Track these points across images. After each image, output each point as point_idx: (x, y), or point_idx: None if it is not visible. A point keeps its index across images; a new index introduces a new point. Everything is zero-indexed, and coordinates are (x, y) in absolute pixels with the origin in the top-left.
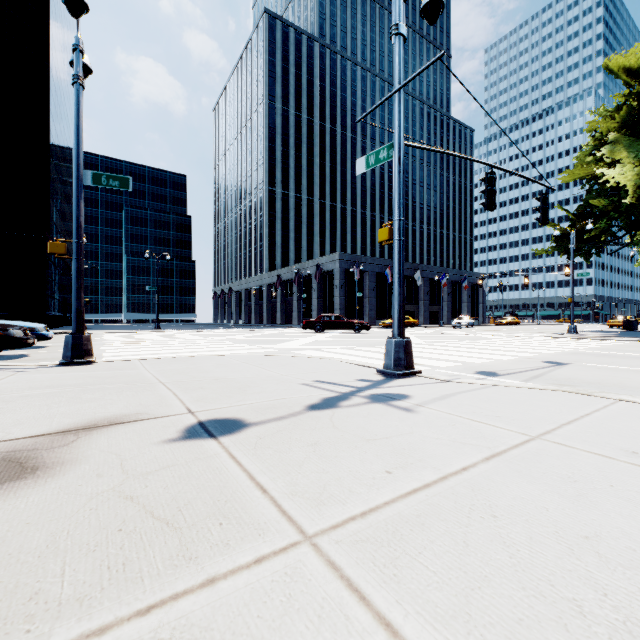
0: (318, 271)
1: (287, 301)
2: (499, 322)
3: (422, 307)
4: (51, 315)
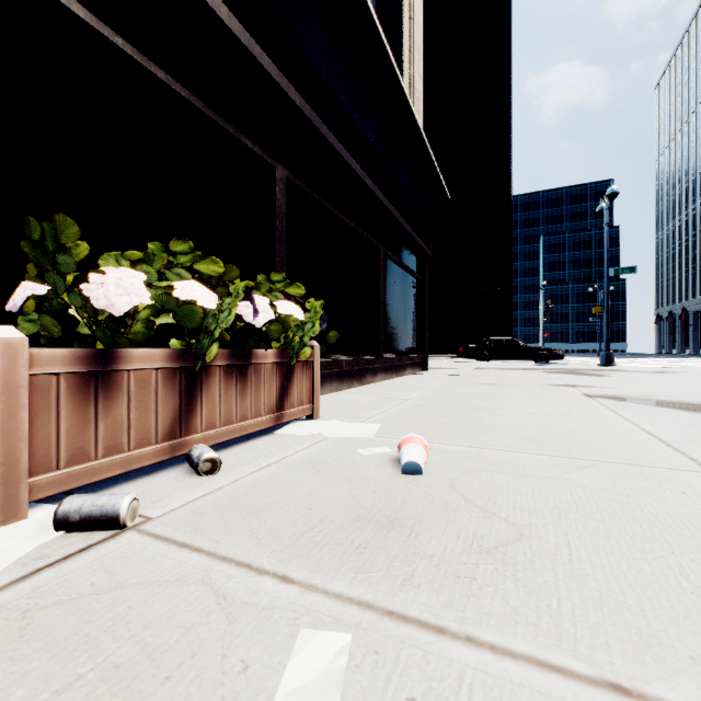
0: None
1: None
2: None
3: None
4: None
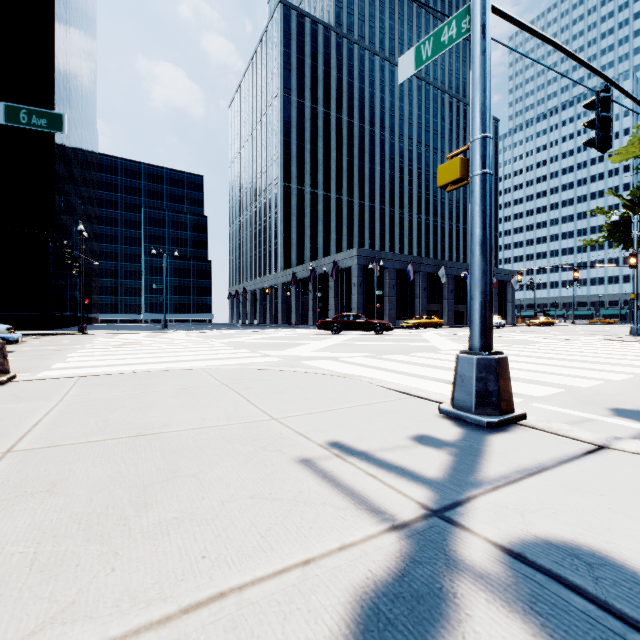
0: (335, 268)
1: (302, 300)
2: (531, 322)
3: (446, 306)
4: (57, 315)
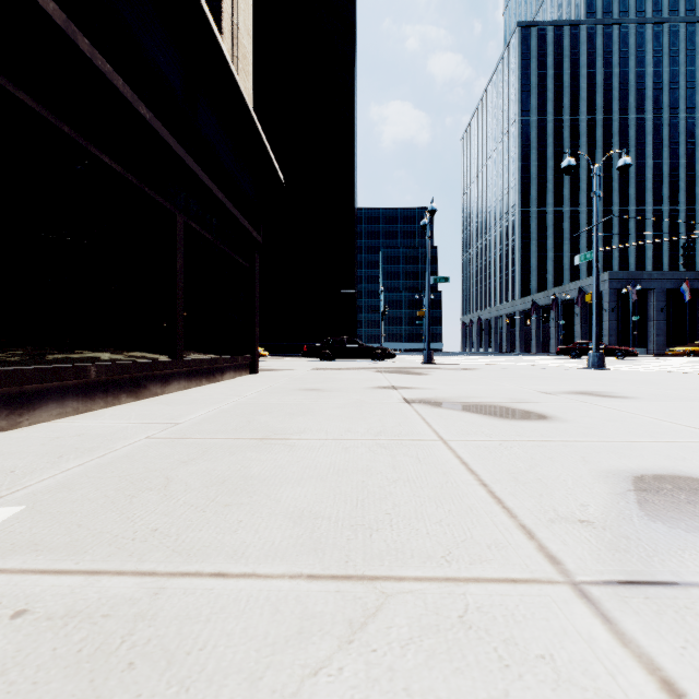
0: (580, 295)
1: (543, 328)
2: None
3: None
4: None
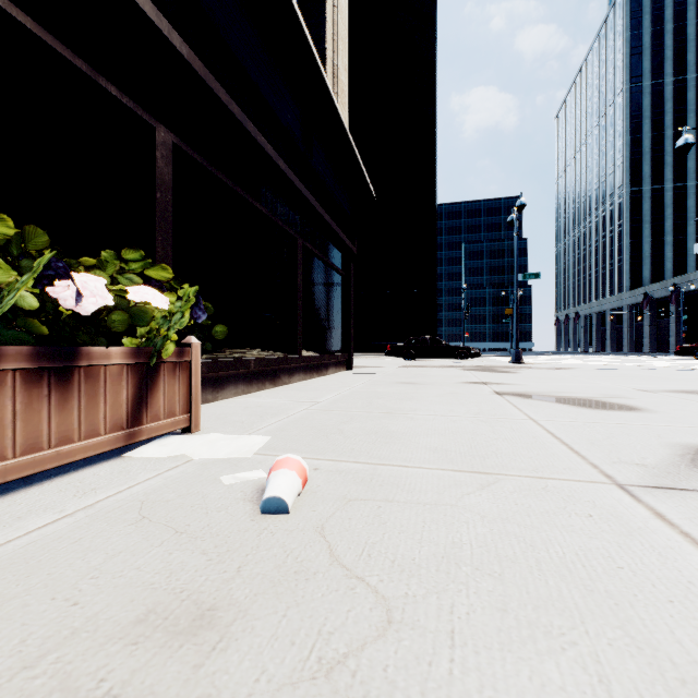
0: None
1: (659, 324)
2: None
3: None
4: None
